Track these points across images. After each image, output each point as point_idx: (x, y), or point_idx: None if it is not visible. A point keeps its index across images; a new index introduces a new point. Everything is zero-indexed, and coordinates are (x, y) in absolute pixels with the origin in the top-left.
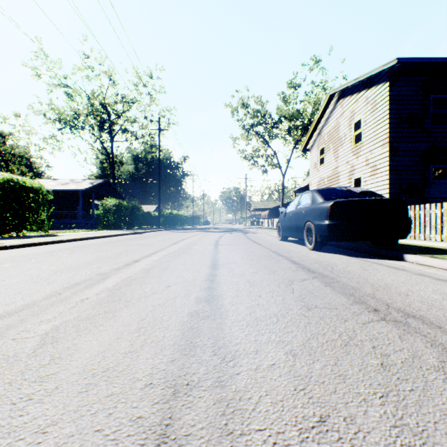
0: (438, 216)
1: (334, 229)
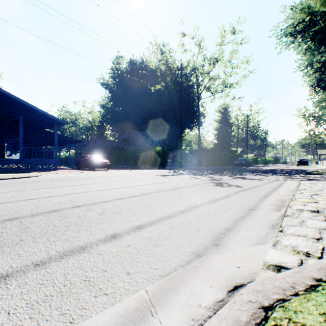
0: (325, 162)
1: (297, 164)
